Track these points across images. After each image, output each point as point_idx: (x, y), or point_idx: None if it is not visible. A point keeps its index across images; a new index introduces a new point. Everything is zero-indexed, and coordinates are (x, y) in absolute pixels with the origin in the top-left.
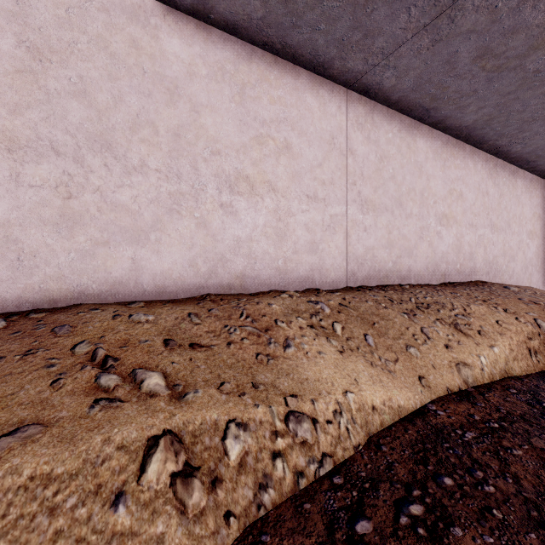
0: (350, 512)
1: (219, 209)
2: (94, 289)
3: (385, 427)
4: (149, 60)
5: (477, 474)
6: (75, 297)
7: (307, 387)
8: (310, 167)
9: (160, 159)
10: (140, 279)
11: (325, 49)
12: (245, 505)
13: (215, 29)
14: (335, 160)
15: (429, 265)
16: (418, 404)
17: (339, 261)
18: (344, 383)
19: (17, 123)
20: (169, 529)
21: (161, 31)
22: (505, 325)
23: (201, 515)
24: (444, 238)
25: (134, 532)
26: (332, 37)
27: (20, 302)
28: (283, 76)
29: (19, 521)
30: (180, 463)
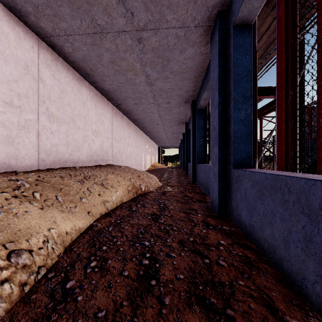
0: (62, 283)
1: None
2: None
3: (73, 240)
4: None
5: (114, 240)
6: None
7: (21, 234)
8: (6, 80)
9: None
10: None
11: (23, 3)
12: None
13: None
14: (29, 82)
15: (89, 156)
16: (88, 224)
17: (32, 152)
18: (47, 225)
19: None
20: None
21: None
22: (121, 182)
23: None
24: (95, 143)
25: None
26: None
27: None
28: None
29: None
30: None
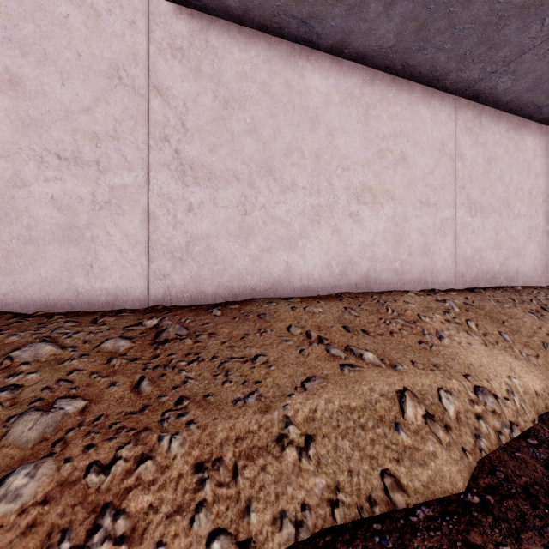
0: None
1: (348, 218)
2: (261, 287)
3: (548, 409)
4: (297, 96)
5: None
6: (249, 293)
7: (475, 370)
8: (423, 174)
9: (305, 178)
10: (291, 279)
11: (444, 65)
12: (471, 446)
13: (345, 61)
14: (445, 166)
15: (538, 266)
16: None
17: (449, 263)
18: (503, 370)
19: (214, 159)
20: (436, 449)
21: (306, 70)
22: None
23: (449, 446)
24: None
25: (416, 448)
26: (455, 53)
27: (216, 296)
28: (399, 93)
29: (347, 430)
30: (423, 410)
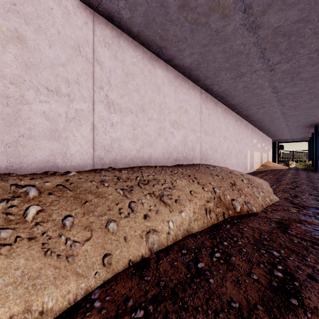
0: None
1: None
2: None
3: None
4: None
5: None
6: None
7: None
8: (51, 64)
9: None
10: None
11: None
12: None
13: None
14: (81, 65)
15: (165, 153)
16: (81, 294)
17: (85, 148)
18: None
19: None
20: None
21: None
22: (194, 194)
23: None
24: (175, 136)
25: None
26: None
27: None
28: None
29: None
30: None
